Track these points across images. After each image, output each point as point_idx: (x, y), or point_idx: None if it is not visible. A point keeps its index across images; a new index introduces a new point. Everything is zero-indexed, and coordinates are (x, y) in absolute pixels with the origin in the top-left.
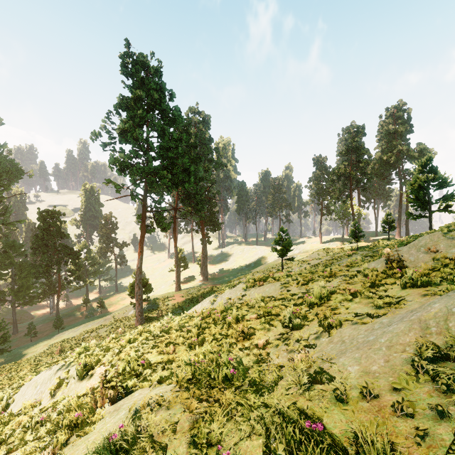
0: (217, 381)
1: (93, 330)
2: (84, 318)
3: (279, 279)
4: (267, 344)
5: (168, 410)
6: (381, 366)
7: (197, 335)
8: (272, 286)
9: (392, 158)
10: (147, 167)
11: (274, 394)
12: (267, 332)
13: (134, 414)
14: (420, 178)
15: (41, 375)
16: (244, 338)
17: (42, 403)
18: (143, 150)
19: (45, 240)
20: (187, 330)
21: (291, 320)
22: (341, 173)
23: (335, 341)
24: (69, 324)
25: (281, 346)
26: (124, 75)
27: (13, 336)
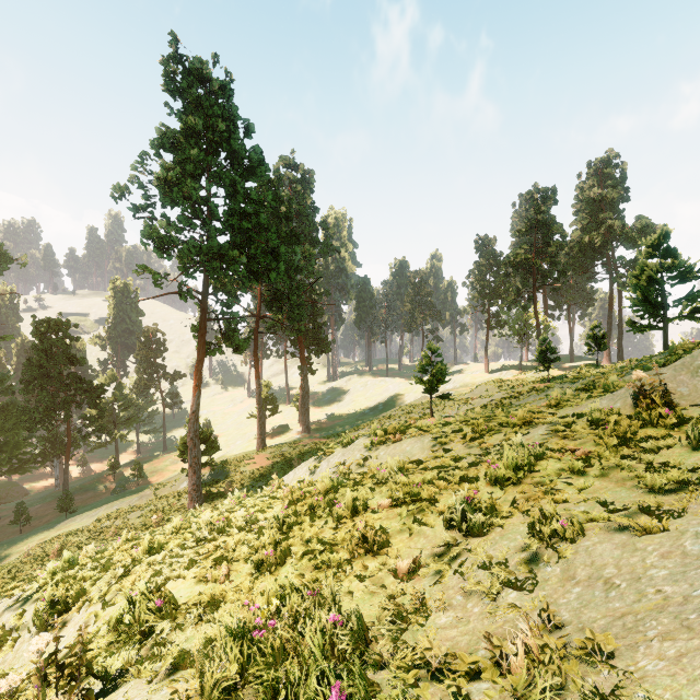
0: None
1: (119, 514)
2: (111, 493)
3: (429, 430)
4: (416, 567)
5: None
6: None
7: (274, 541)
8: (417, 442)
9: (597, 239)
10: (207, 245)
11: None
12: (414, 538)
13: None
14: (650, 265)
15: None
16: (367, 551)
17: None
18: (200, 217)
19: (44, 368)
20: (259, 527)
21: (463, 515)
22: (519, 262)
23: (581, 577)
24: (85, 504)
25: (448, 576)
26: (169, 93)
27: None
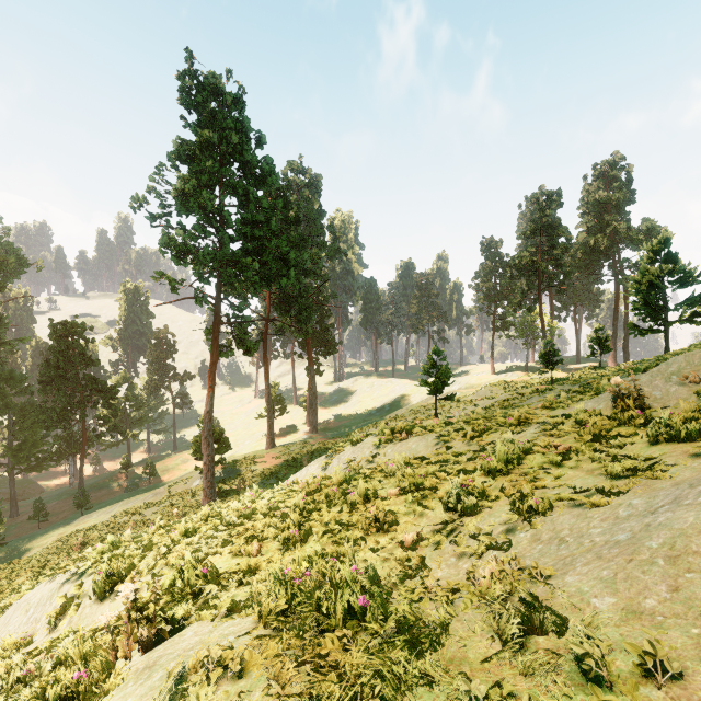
0: (333, 618)
1: (136, 510)
2: (124, 491)
3: (433, 429)
4: (419, 540)
5: (240, 678)
6: (664, 600)
7: (298, 523)
8: (422, 440)
9: (603, 241)
10: (221, 252)
11: (447, 654)
12: (418, 518)
13: (177, 680)
14: (651, 270)
15: (37, 591)
16: (378, 530)
17: (35, 640)
18: (214, 225)
19: (61, 369)
20: (282, 514)
21: (460, 499)
22: (525, 264)
23: (544, 539)
24: (99, 501)
25: (445, 545)
26: (185, 107)
27: (10, 520)
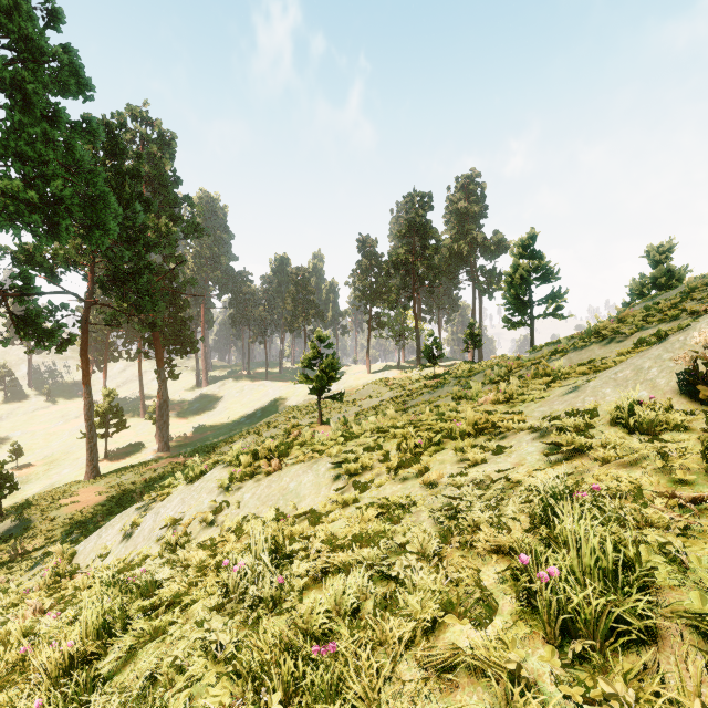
0: None
1: None
2: None
3: (325, 449)
4: None
5: None
6: None
7: None
8: (307, 472)
9: (465, 247)
10: None
11: None
12: None
13: None
14: (522, 264)
15: None
16: None
17: None
18: None
19: None
20: None
21: None
22: (400, 262)
23: None
24: None
25: None
26: None
27: None
